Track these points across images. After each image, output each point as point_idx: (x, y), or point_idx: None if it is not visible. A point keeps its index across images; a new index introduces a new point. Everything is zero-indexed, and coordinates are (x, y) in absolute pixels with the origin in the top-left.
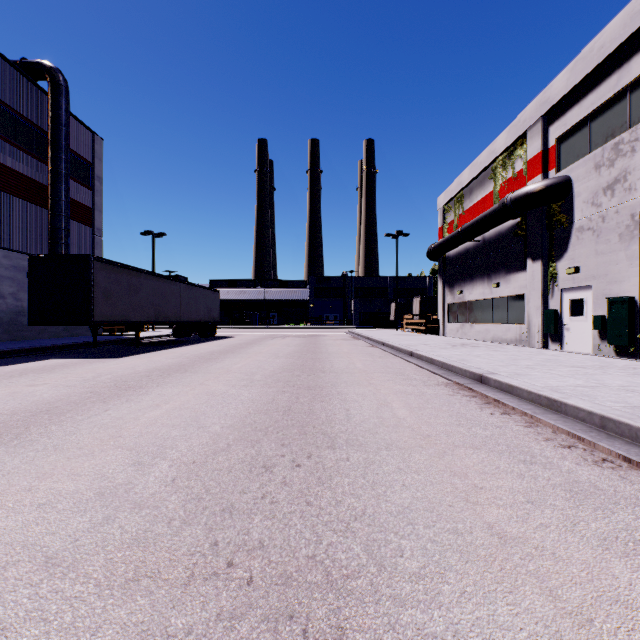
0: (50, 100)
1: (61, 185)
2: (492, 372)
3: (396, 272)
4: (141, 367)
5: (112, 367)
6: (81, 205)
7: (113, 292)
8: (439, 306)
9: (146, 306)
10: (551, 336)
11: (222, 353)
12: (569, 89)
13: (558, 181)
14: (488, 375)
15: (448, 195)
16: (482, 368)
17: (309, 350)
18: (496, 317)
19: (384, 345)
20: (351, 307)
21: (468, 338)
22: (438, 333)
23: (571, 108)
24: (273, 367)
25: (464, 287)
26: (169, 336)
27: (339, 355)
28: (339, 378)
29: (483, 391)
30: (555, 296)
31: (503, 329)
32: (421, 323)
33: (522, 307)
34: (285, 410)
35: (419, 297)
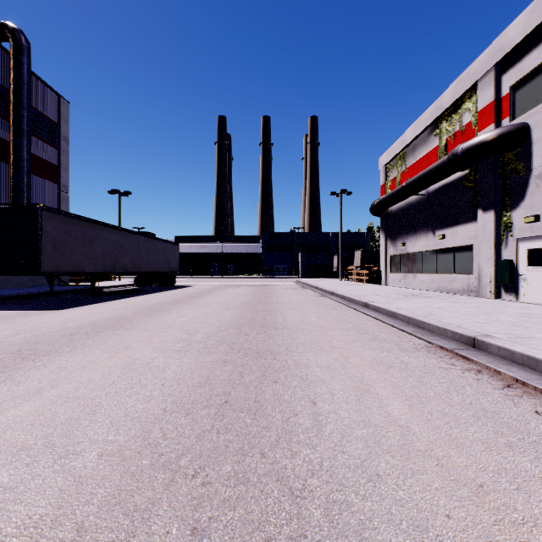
0: (12, 59)
1: (23, 141)
2: (485, 334)
3: (340, 227)
4: (75, 321)
5: (43, 321)
6: (47, 163)
7: (64, 242)
8: (381, 258)
9: (102, 257)
10: (504, 286)
11: (172, 304)
12: (528, 32)
13: (515, 128)
14: (486, 339)
15: (391, 154)
16: (464, 326)
17: (260, 300)
18: (441, 267)
19: (334, 295)
20: (298, 259)
21: (411, 287)
22: (380, 283)
23: (529, 53)
24: (220, 321)
25: (407, 239)
26: (131, 285)
27: (291, 306)
28: (294, 338)
29: (489, 363)
30: (509, 246)
31: (449, 279)
32: (364, 273)
33: (470, 258)
34: (220, 403)
35: (360, 250)
